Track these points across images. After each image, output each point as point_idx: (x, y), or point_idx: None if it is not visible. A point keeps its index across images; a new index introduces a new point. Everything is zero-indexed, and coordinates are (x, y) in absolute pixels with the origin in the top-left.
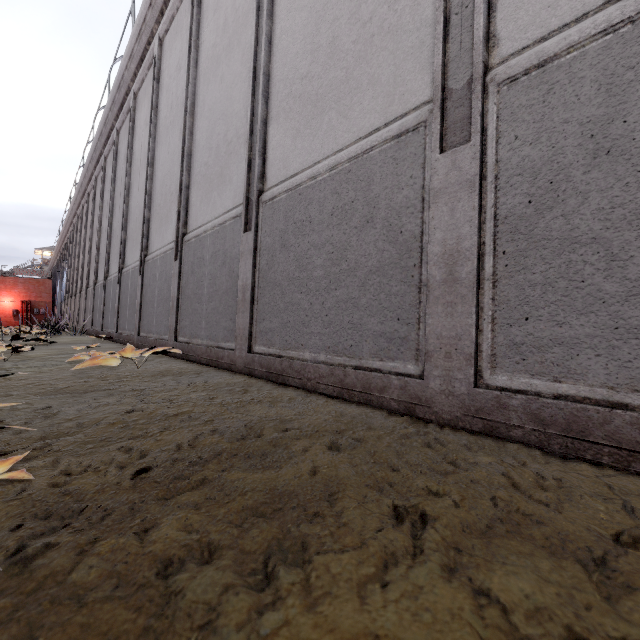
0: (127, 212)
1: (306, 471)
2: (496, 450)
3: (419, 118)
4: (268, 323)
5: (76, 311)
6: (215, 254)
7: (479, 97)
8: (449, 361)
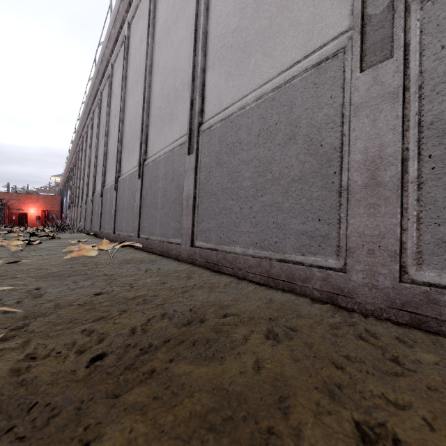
0: (107, 147)
1: (250, 366)
2: (432, 346)
3: (338, 45)
4: (206, 224)
5: (75, 217)
6: (166, 173)
7: (402, 15)
8: (372, 257)
